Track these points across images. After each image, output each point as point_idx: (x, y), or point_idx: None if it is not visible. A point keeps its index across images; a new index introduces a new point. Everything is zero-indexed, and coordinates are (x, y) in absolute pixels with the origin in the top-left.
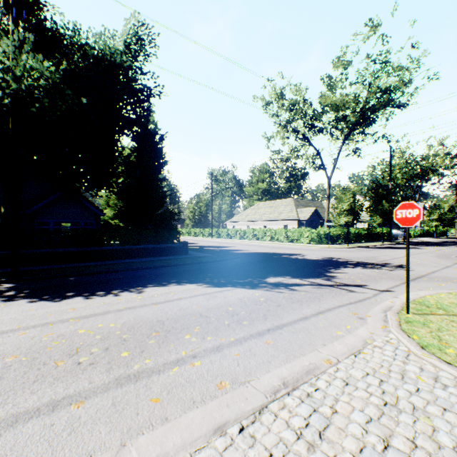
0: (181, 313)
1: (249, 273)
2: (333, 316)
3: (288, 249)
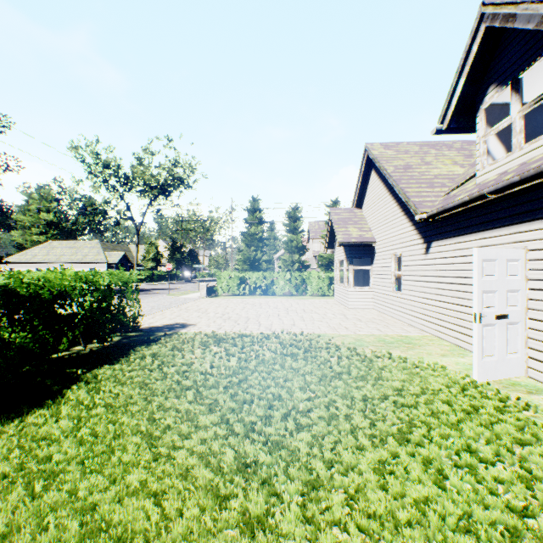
0: None
1: None
2: (150, 296)
3: None
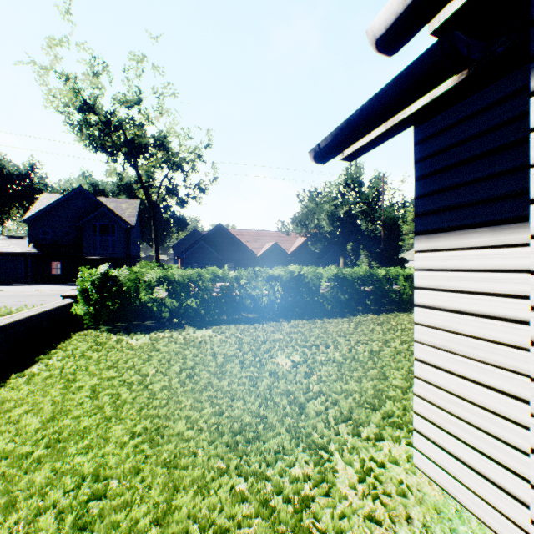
0: None
1: None
2: None
3: None
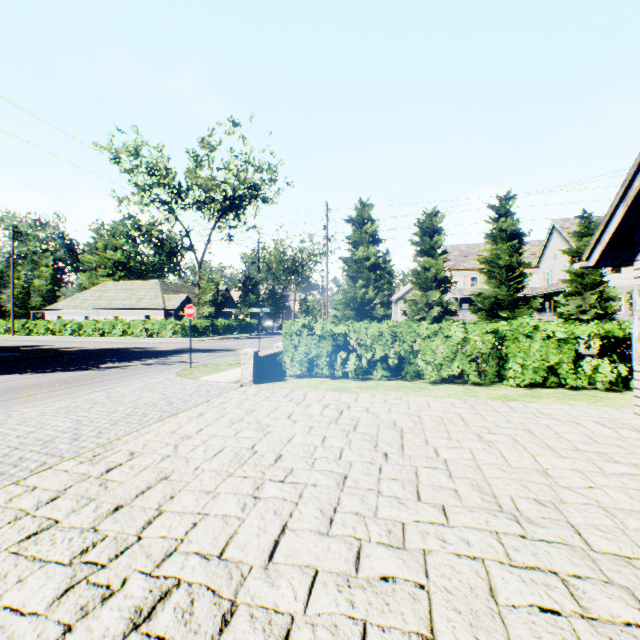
0: (12, 386)
1: (83, 364)
2: (144, 374)
3: (142, 344)
